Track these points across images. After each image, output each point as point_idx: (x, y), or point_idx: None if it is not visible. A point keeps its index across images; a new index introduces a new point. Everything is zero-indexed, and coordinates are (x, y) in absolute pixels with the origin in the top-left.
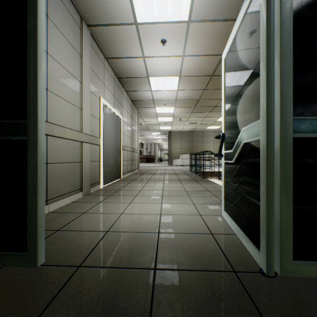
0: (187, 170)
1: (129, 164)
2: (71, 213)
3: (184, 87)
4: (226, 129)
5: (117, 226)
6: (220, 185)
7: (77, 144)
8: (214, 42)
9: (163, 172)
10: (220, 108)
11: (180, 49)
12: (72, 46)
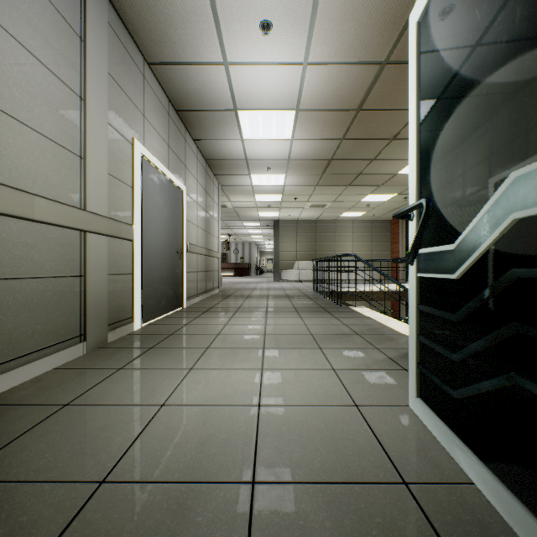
0: (309, 290)
1: (200, 279)
2: (31, 406)
3: (304, 134)
4: (422, 194)
5: (138, 457)
6: (377, 322)
7: (71, 237)
8: (368, 32)
9: (264, 293)
10: (367, 177)
11: (300, 46)
12: (56, 11)
